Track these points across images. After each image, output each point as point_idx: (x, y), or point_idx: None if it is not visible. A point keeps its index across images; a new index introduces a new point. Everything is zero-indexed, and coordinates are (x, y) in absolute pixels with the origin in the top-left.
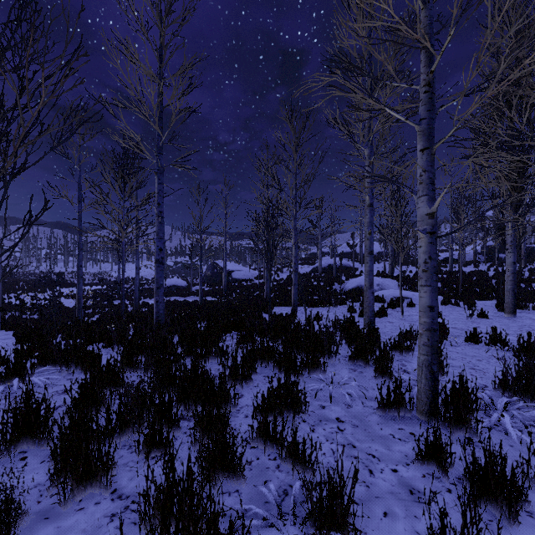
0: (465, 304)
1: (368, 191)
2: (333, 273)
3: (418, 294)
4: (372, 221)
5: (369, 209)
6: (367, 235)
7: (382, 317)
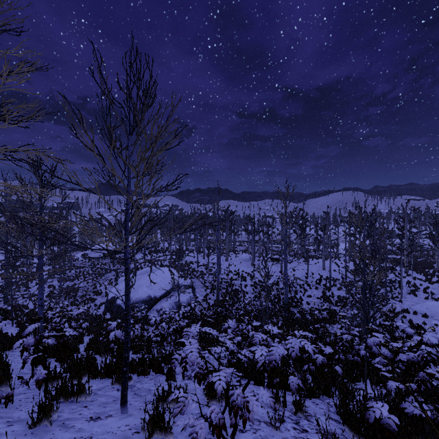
0: None
1: None
2: None
3: None
4: None
5: None
6: None
7: None
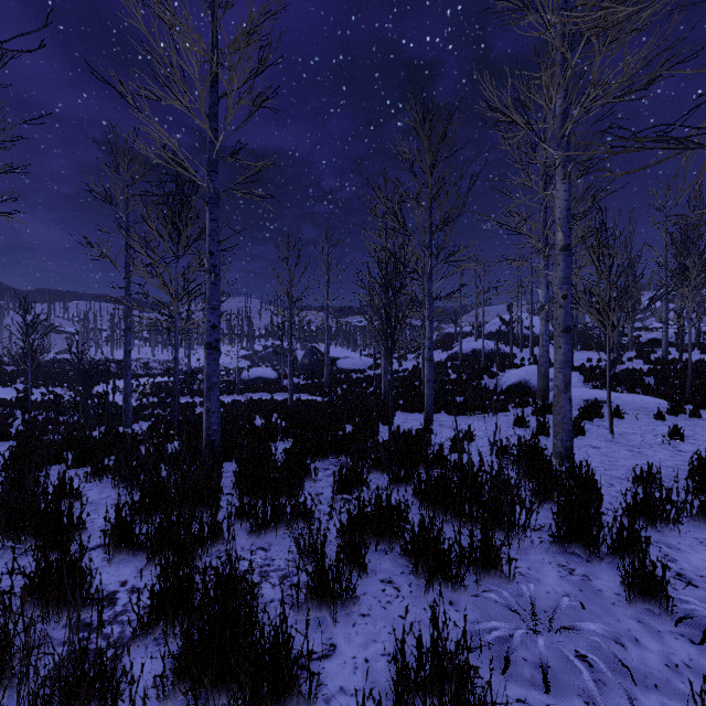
0: None
1: (561, 223)
2: (479, 362)
3: (624, 396)
4: (568, 275)
5: (564, 255)
6: (559, 299)
7: (576, 436)
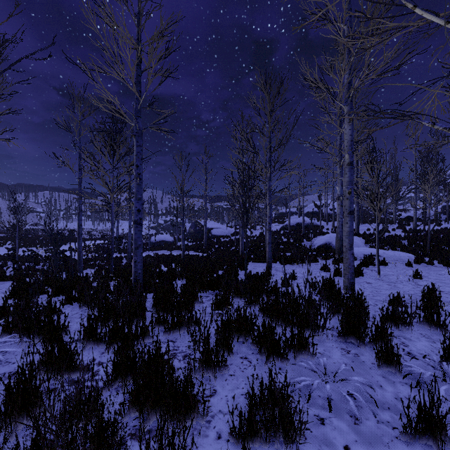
0: (439, 263)
1: (347, 149)
2: (301, 231)
3: (388, 252)
4: (352, 180)
5: (349, 167)
6: (346, 194)
7: (358, 276)
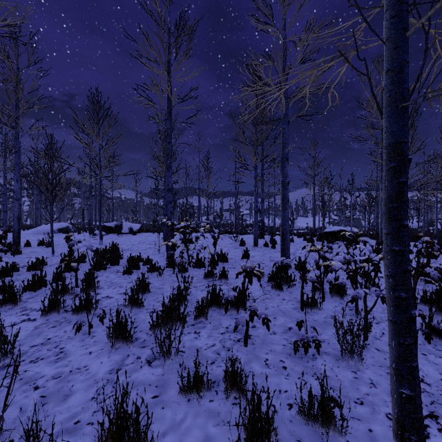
0: None
1: None
2: None
3: None
4: None
5: None
6: None
7: None
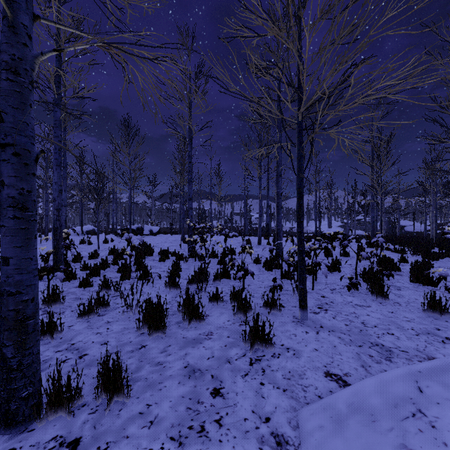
0: None
1: None
2: None
3: None
4: None
5: None
6: None
7: None
